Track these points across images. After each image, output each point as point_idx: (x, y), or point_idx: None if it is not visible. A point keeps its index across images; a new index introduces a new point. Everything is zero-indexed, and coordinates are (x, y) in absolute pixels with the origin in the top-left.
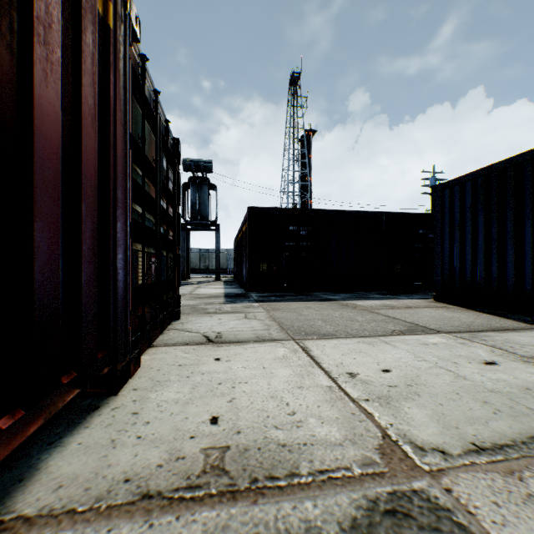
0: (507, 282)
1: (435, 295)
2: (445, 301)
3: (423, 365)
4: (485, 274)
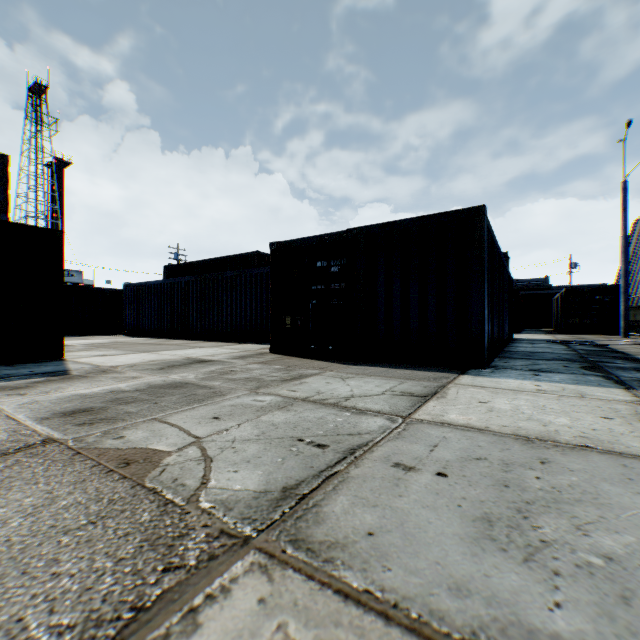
0: (141, 326)
1: (124, 333)
2: (127, 335)
3: (79, 341)
4: (137, 323)
